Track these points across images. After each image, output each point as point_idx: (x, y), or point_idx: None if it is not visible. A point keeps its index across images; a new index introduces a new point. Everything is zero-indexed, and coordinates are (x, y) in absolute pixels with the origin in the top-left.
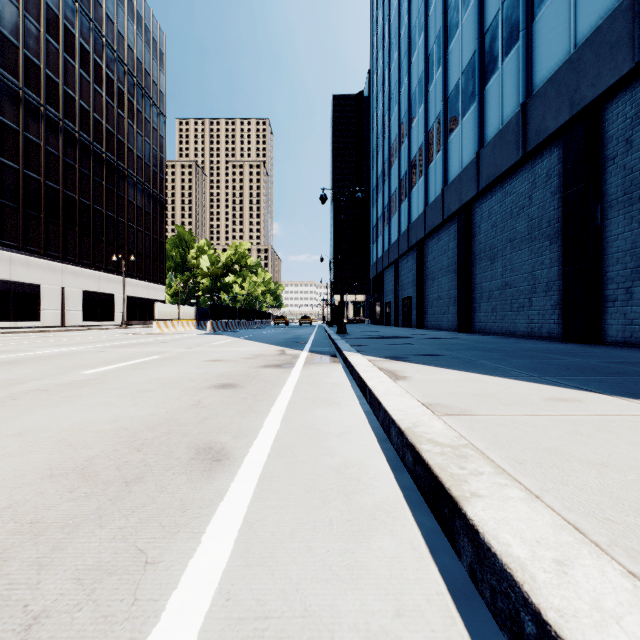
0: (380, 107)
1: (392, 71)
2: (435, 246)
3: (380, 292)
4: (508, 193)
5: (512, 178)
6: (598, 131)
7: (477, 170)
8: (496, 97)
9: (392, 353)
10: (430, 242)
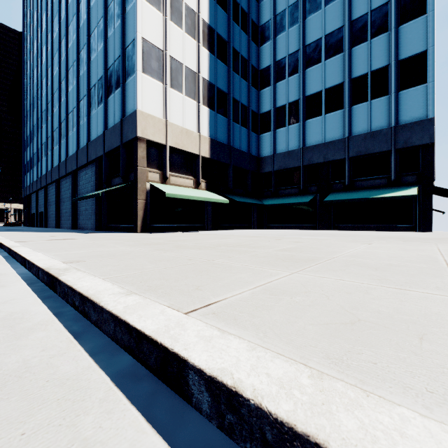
0: (29, 94)
1: (35, 84)
2: (51, 191)
3: (29, 207)
4: (67, 182)
5: (67, 178)
6: (77, 177)
7: (59, 170)
8: (63, 149)
9: (1, 231)
10: (50, 188)
